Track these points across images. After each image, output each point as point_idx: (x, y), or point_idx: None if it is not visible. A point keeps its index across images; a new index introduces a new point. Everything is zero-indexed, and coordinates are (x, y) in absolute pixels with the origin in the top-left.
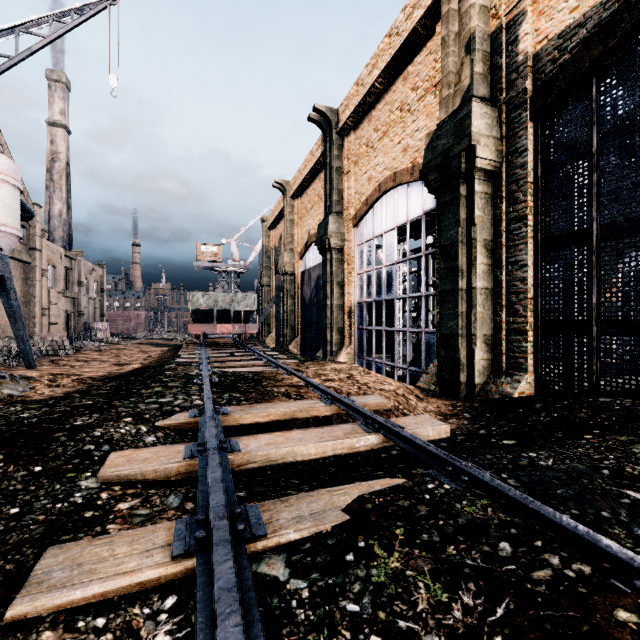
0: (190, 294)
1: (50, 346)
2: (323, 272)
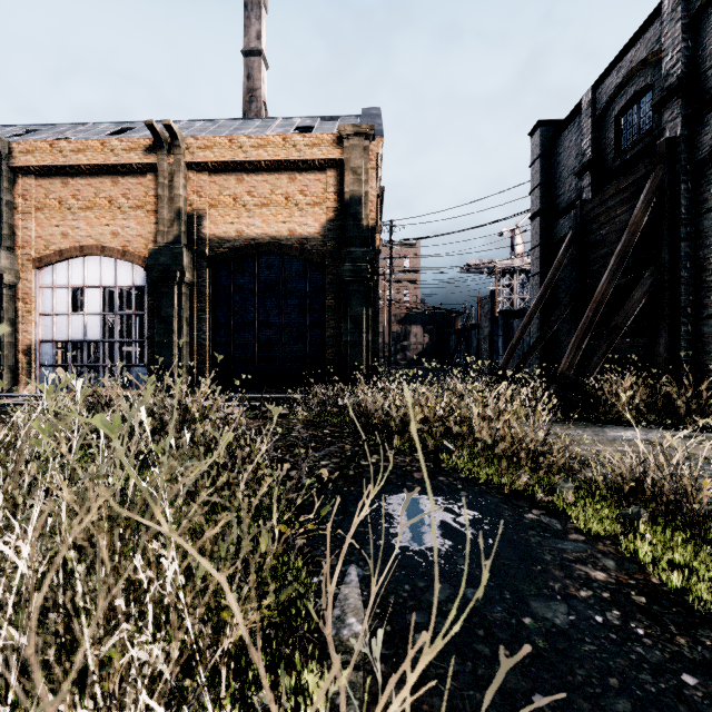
0: None
1: None
2: None
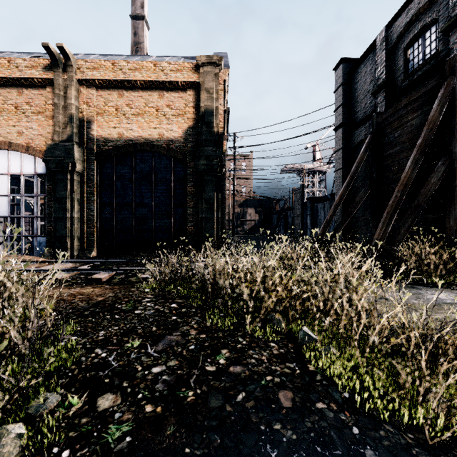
0: None
1: None
2: None
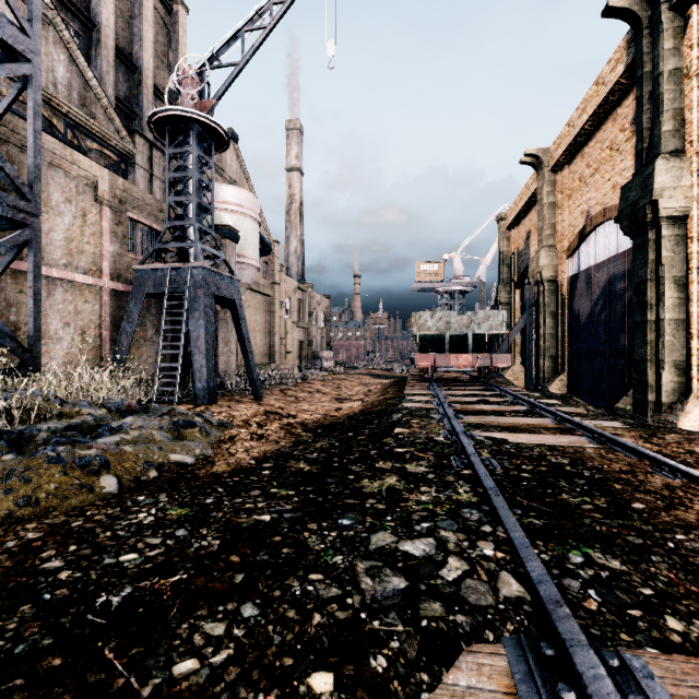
0: (415, 315)
1: (283, 374)
2: (635, 265)
